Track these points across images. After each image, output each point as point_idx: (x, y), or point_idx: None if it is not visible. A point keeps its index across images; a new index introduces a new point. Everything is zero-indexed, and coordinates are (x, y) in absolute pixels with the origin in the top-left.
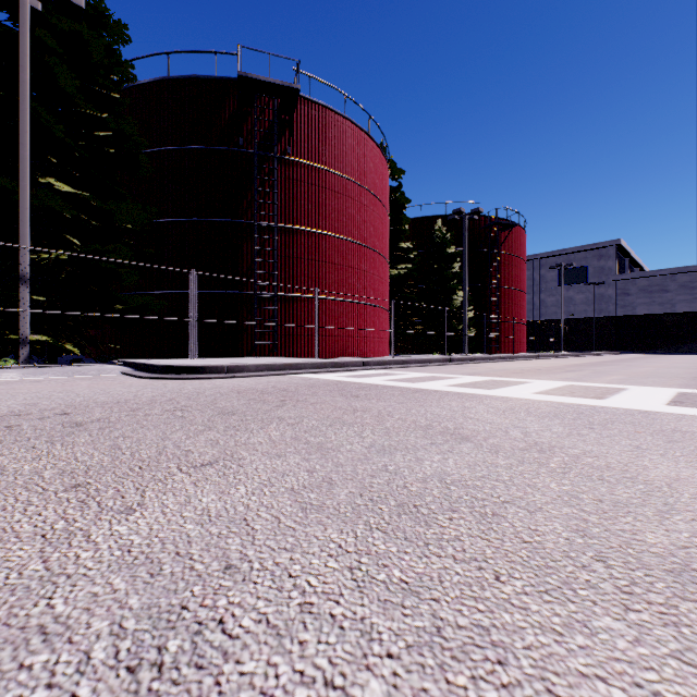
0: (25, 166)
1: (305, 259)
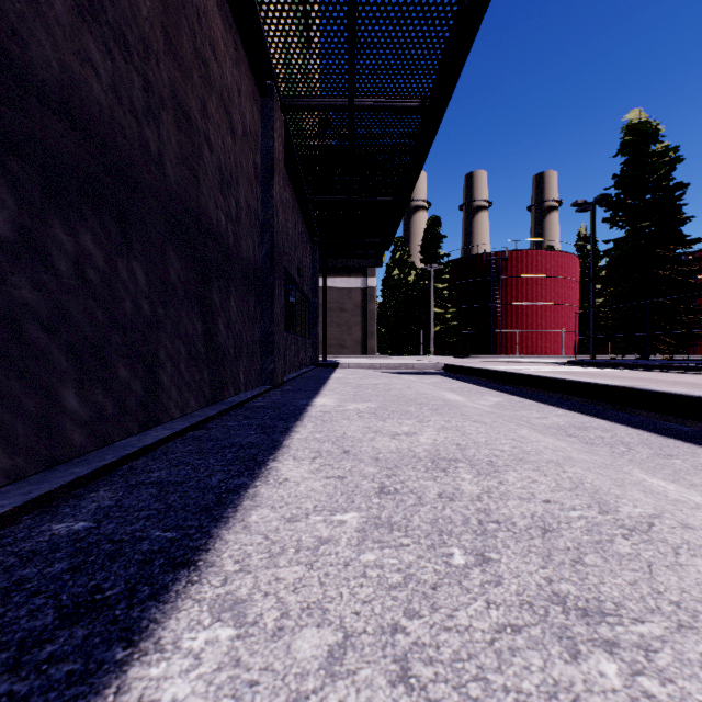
0: (432, 310)
1: (513, 316)
